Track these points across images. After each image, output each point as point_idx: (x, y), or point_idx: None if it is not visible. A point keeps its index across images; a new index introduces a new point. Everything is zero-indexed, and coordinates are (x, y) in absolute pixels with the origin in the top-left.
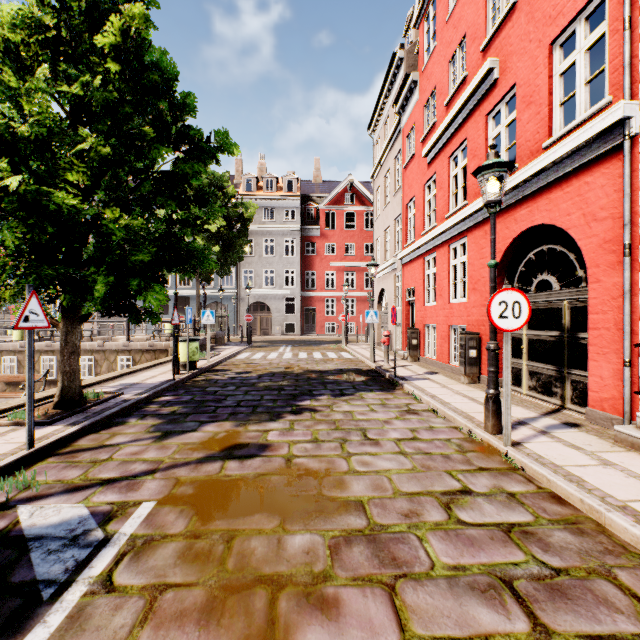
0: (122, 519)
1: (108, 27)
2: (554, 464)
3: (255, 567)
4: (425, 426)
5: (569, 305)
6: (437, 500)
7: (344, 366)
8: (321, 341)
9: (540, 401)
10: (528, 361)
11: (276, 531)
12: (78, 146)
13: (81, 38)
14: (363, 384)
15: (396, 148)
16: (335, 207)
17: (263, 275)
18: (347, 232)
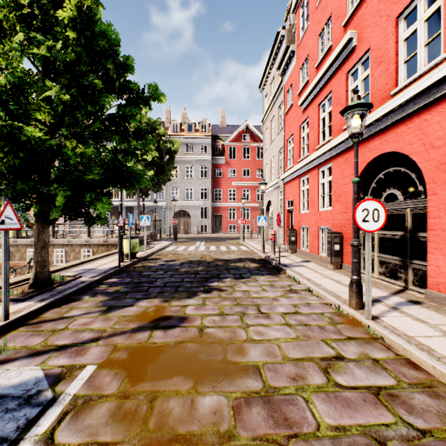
0: (69, 381)
1: (67, 5)
2: (407, 335)
3: (172, 426)
4: (304, 302)
5: (411, 212)
6: (317, 365)
7: (242, 256)
8: (226, 238)
9: (388, 283)
10: (379, 253)
11: (190, 392)
12: (45, 93)
13: (48, 14)
14: (256, 269)
15: (279, 100)
16: (235, 143)
17: (185, 191)
18: (244, 161)
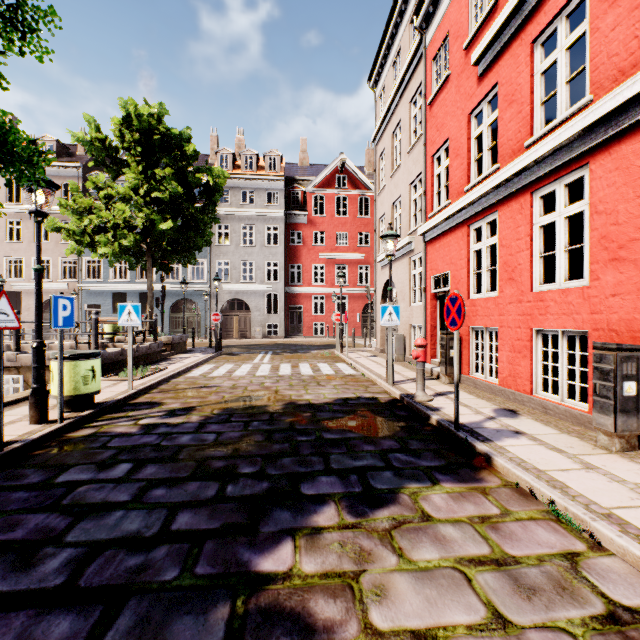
0: None
1: None
2: None
3: None
4: None
5: None
6: None
7: (348, 392)
8: (309, 345)
9: None
10: None
11: None
12: None
13: None
14: (400, 448)
15: (412, 87)
16: (325, 190)
17: (241, 267)
18: (338, 219)
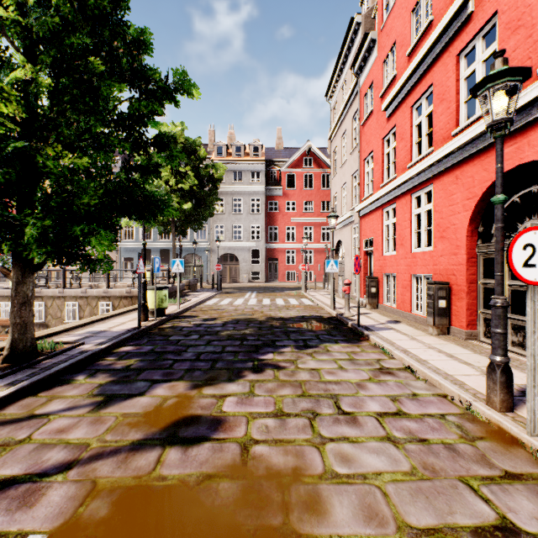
0: None
1: None
2: None
3: None
4: (407, 393)
5: None
6: None
7: (305, 313)
8: (283, 288)
9: None
10: (511, 314)
11: None
12: (13, 74)
13: None
14: (326, 334)
15: (353, 109)
16: (295, 170)
17: (232, 230)
18: (306, 191)
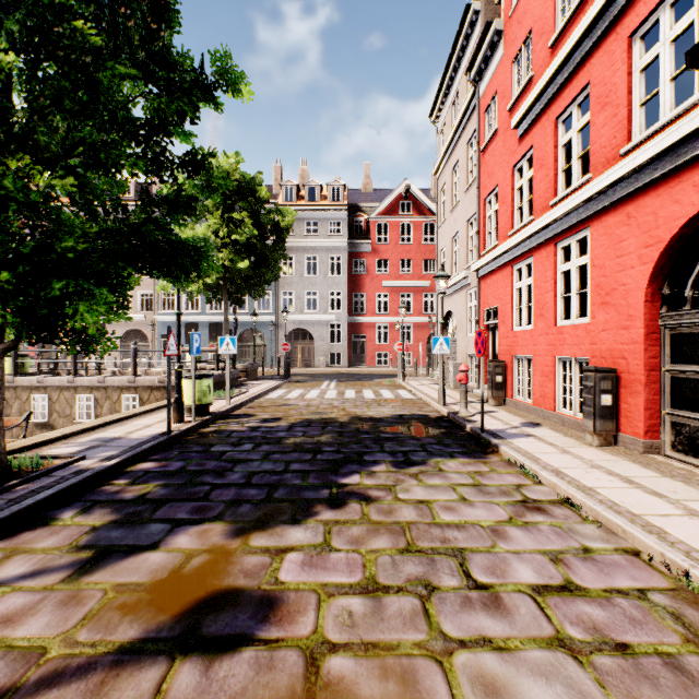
0: None
1: None
2: None
3: None
4: (574, 547)
5: None
6: None
7: (404, 411)
8: (372, 375)
9: None
10: None
11: None
12: None
13: None
14: (436, 442)
15: (469, 130)
16: (388, 217)
17: (305, 298)
18: (402, 246)
